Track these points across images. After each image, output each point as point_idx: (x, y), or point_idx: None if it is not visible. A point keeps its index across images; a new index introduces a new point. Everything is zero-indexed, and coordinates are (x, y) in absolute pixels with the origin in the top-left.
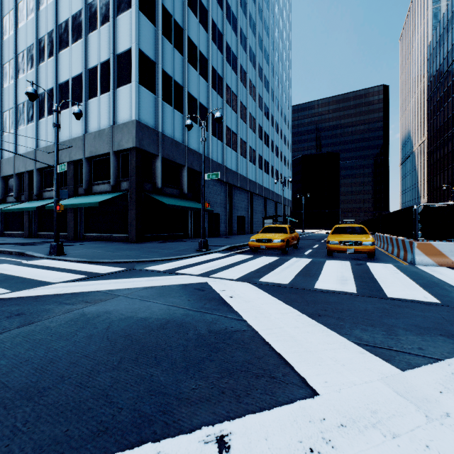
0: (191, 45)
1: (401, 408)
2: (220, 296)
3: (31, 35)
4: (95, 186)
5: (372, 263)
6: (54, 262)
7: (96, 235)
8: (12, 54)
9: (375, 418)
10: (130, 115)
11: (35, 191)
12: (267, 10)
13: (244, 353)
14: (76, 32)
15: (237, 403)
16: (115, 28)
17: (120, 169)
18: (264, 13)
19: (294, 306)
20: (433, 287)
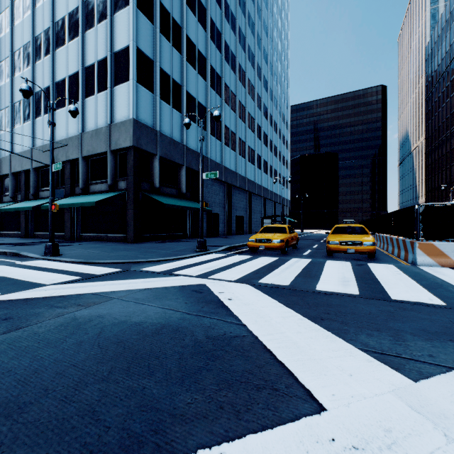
0: (189, 43)
1: (417, 426)
2: (219, 298)
3: (27, 33)
4: (92, 186)
5: (372, 264)
6: (49, 262)
7: (93, 235)
8: (8, 52)
9: (390, 438)
10: (128, 114)
11: (32, 191)
12: (265, 9)
13: (244, 362)
14: (73, 29)
15: (236, 421)
16: (113, 25)
17: (118, 168)
18: (263, 13)
19: (296, 309)
20: (437, 289)
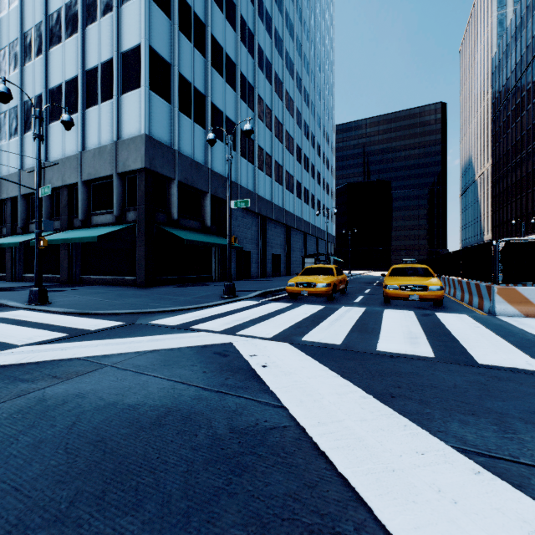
0: (215, 45)
1: None
2: (250, 364)
3: (14, 28)
4: (95, 217)
5: (441, 313)
6: (32, 313)
7: (96, 278)
8: None
9: None
10: (139, 129)
11: (20, 223)
12: (306, 9)
13: (286, 476)
14: (70, 24)
15: None
16: (120, 19)
17: (127, 195)
18: (303, 13)
19: (354, 380)
20: (532, 348)
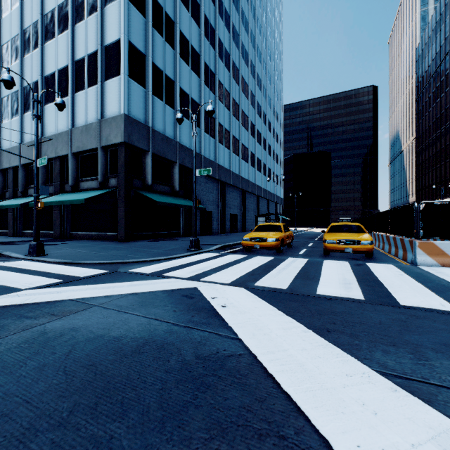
0: (182, 39)
1: None
2: (211, 305)
3: (16, 26)
4: (82, 183)
5: (371, 263)
6: (32, 263)
7: (83, 234)
8: None
9: None
10: (119, 109)
11: (20, 188)
12: (259, 8)
13: (241, 393)
14: (62, 22)
15: None
16: (103, 18)
17: (109, 165)
18: (256, 11)
19: (297, 317)
20: (446, 292)
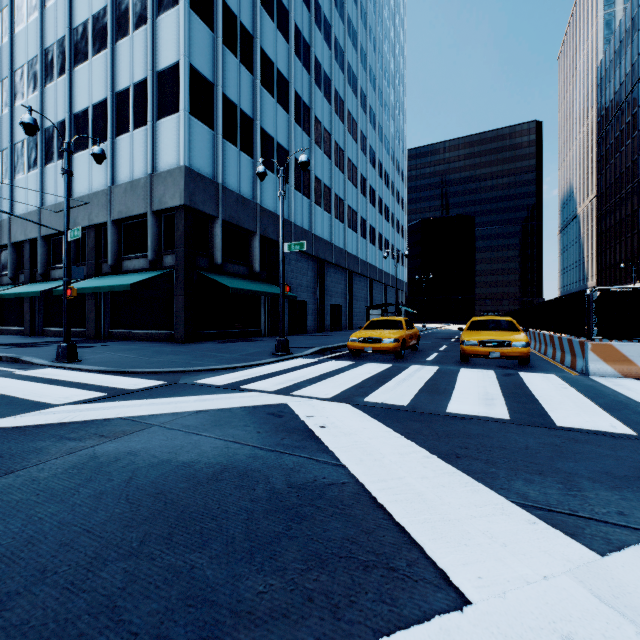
0: (264, 59)
1: (611, 630)
2: (307, 425)
3: (34, 44)
4: (126, 262)
5: (526, 373)
6: (62, 372)
7: (127, 332)
8: (6, 70)
9: None
10: (177, 160)
11: (40, 269)
12: (372, 13)
13: (344, 524)
14: (98, 39)
15: (333, 622)
16: (156, 33)
17: (163, 236)
18: (368, 18)
19: (419, 441)
20: (622, 410)
